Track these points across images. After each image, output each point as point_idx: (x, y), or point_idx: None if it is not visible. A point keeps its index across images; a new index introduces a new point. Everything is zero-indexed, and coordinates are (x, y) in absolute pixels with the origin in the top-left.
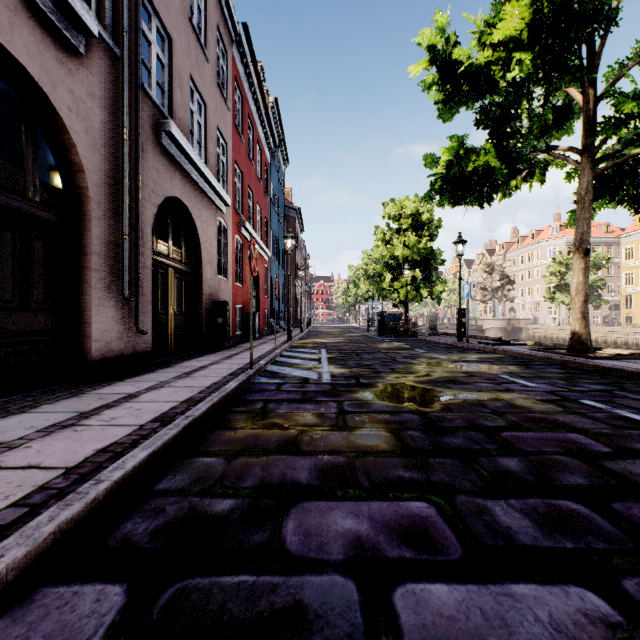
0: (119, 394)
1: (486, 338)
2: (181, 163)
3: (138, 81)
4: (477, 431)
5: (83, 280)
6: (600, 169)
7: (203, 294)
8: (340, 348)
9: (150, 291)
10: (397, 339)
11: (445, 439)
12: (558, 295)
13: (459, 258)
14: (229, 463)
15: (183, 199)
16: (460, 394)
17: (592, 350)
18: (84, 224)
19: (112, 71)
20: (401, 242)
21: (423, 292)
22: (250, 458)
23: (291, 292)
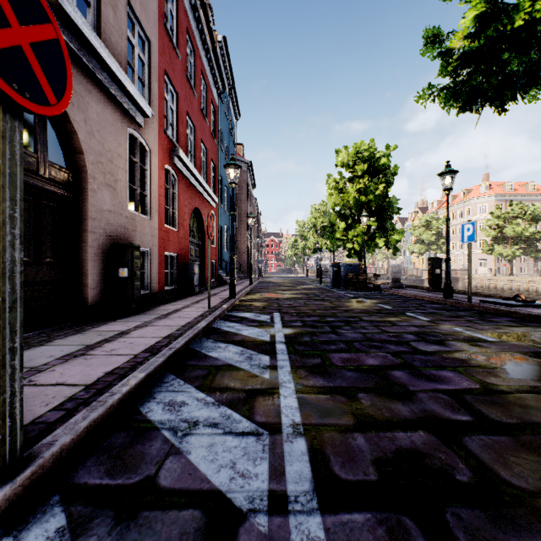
0: None
1: (473, 293)
2: None
3: None
4: None
5: None
6: None
7: (91, 232)
8: (299, 310)
9: None
10: (360, 293)
11: None
12: (497, 247)
13: (447, 193)
14: None
15: None
16: None
17: None
18: None
19: None
20: (356, 189)
21: (379, 242)
22: None
23: (243, 243)
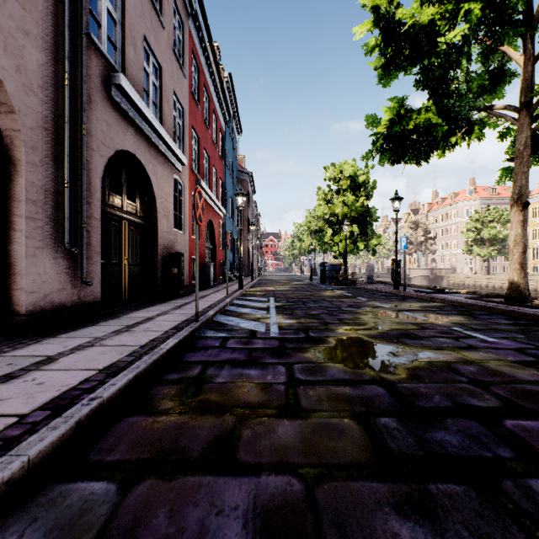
0: (36, 357)
1: (419, 286)
2: (134, 119)
3: (83, 28)
4: (470, 418)
5: (16, 229)
6: (538, 125)
7: (158, 246)
8: (287, 296)
9: (99, 242)
10: (338, 287)
11: (434, 435)
12: (475, 248)
13: (396, 213)
14: (122, 496)
15: (137, 154)
16: (421, 353)
17: (530, 299)
18: (17, 169)
19: (52, 13)
20: (340, 201)
21: (360, 245)
22: (158, 482)
23: (244, 245)
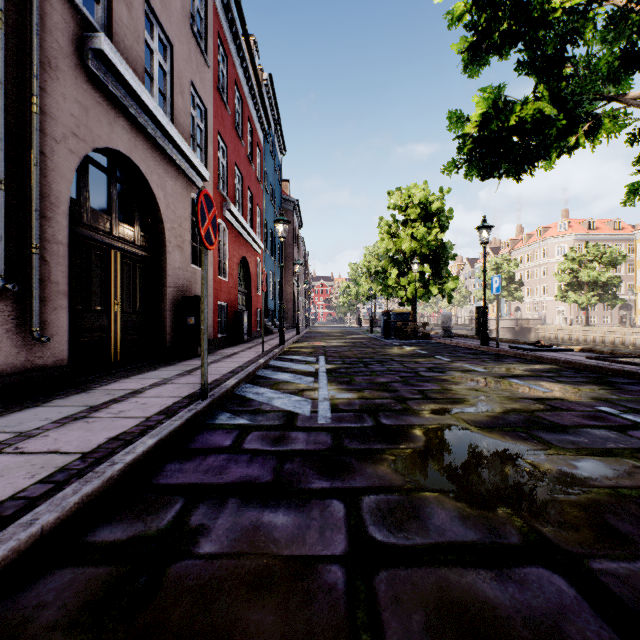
0: None
1: (513, 341)
2: (127, 106)
3: None
4: None
5: None
6: None
7: (168, 287)
8: (342, 354)
9: (66, 277)
10: (407, 342)
11: None
12: (571, 294)
13: (483, 246)
14: None
15: (133, 157)
16: (585, 465)
17: None
18: None
19: None
20: (408, 234)
21: (433, 289)
22: None
23: (288, 290)
